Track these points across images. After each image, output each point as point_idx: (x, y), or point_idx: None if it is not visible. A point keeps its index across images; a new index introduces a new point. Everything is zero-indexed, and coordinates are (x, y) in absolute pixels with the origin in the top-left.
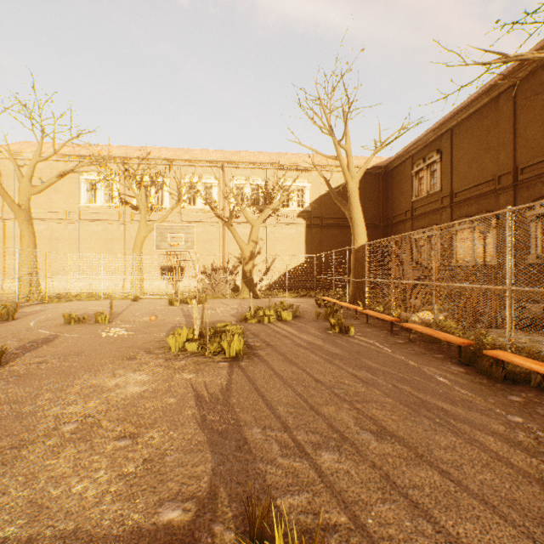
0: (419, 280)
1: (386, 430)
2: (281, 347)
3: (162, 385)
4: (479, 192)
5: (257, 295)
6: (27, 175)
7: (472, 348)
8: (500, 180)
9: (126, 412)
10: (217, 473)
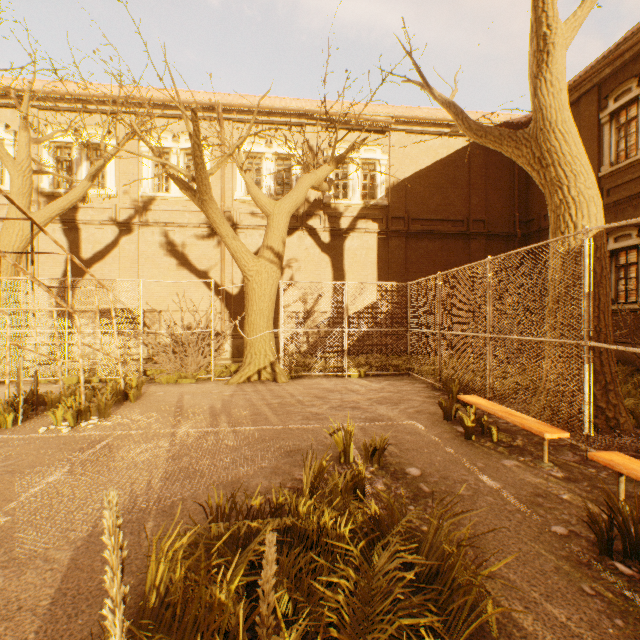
0: None
1: None
2: None
3: None
4: None
5: (278, 373)
6: None
7: None
8: None
9: None
10: None
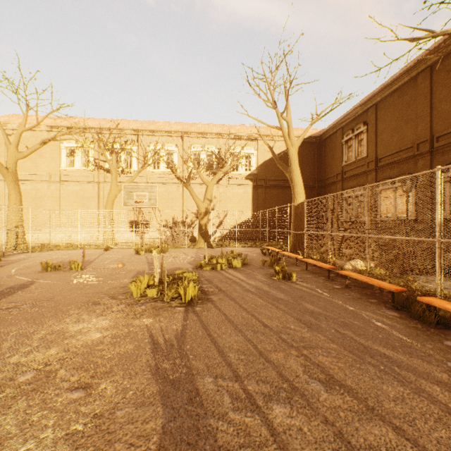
0: (349, 232)
1: (334, 379)
2: (232, 292)
3: (122, 331)
4: (400, 157)
5: (211, 245)
6: (14, 142)
7: (402, 293)
8: (418, 147)
9: (83, 360)
10: (167, 432)
